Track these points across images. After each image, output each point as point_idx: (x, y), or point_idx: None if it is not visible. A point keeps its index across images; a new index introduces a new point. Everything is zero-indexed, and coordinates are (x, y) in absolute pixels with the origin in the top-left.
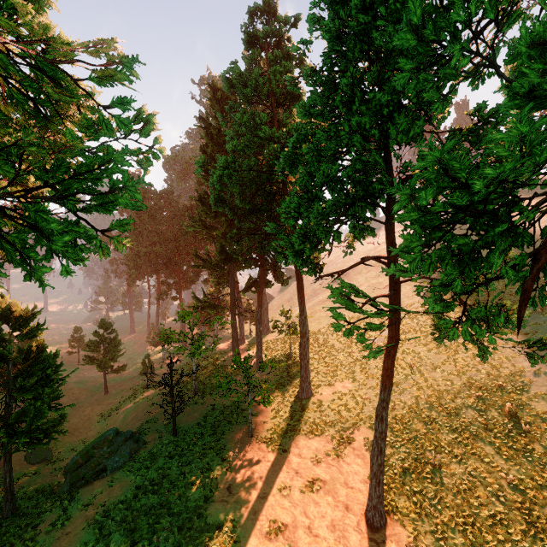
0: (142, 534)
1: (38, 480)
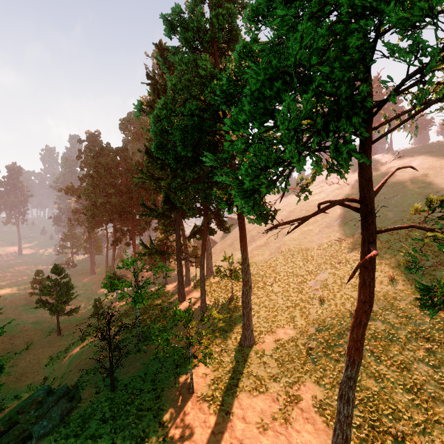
0: None
1: None
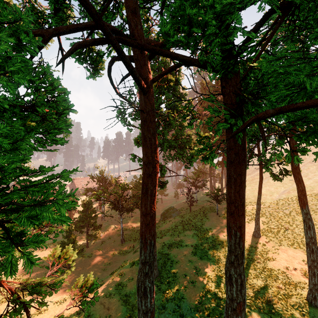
0: (186, 227)
1: None
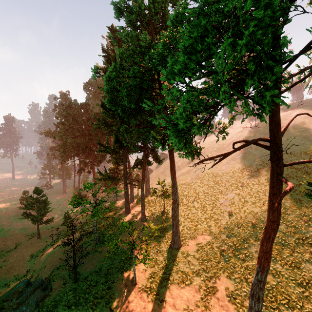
0: None
1: None
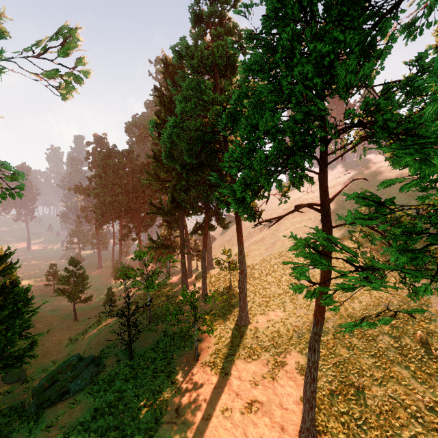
0: None
1: (12, 399)
